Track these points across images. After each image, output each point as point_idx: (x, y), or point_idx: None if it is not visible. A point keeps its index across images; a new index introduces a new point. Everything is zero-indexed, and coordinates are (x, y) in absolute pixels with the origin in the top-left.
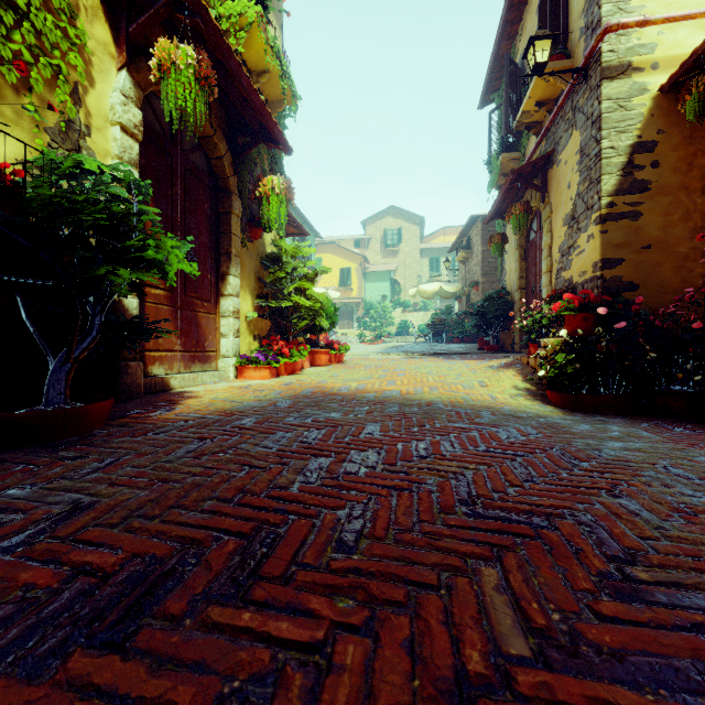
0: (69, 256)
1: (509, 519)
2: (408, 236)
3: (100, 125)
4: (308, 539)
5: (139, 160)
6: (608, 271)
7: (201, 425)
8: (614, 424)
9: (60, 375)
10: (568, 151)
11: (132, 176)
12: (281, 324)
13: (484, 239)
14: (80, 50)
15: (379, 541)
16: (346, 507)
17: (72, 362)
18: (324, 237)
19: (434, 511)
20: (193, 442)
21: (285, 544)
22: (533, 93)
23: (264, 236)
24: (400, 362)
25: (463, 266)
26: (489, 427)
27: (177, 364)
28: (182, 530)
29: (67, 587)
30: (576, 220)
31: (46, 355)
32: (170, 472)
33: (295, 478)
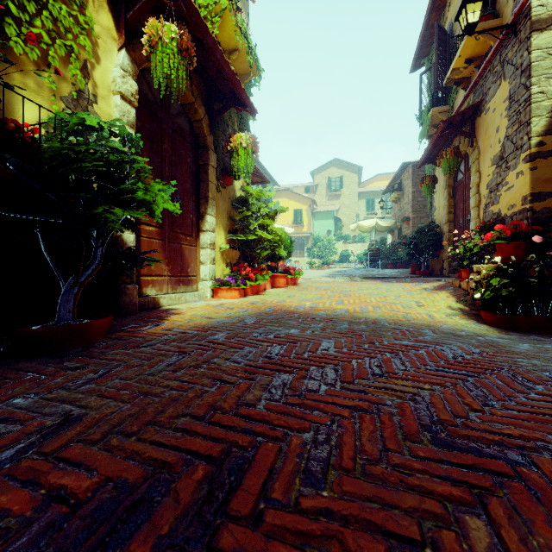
0: (76, 198)
1: (480, 451)
2: (348, 182)
3: (105, 94)
4: (276, 467)
5: (136, 123)
6: (538, 204)
7: (181, 339)
8: (551, 344)
9: (69, 296)
10: (497, 100)
11: (126, 131)
12: (248, 254)
13: (414, 182)
14: (89, 34)
15: (348, 474)
16: (311, 429)
17: (78, 286)
18: (281, 185)
19: (399, 438)
20: (173, 355)
21: (253, 473)
22: (463, 51)
23: (235, 183)
24: (345, 285)
25: (395, 204)
26: (434, 345)
27: (166, 286)
28: (155, 450)
29: (38, 517)
30: (505, 160)
31: (59, 280)
32: (151, 385)
33: (261, 395)
